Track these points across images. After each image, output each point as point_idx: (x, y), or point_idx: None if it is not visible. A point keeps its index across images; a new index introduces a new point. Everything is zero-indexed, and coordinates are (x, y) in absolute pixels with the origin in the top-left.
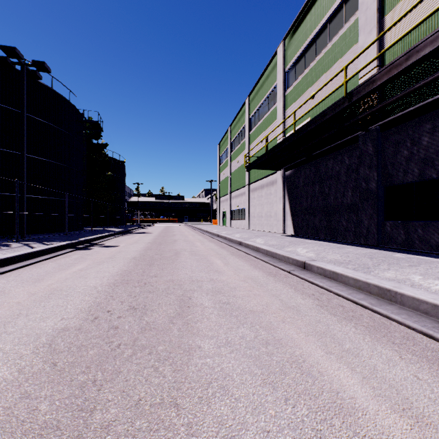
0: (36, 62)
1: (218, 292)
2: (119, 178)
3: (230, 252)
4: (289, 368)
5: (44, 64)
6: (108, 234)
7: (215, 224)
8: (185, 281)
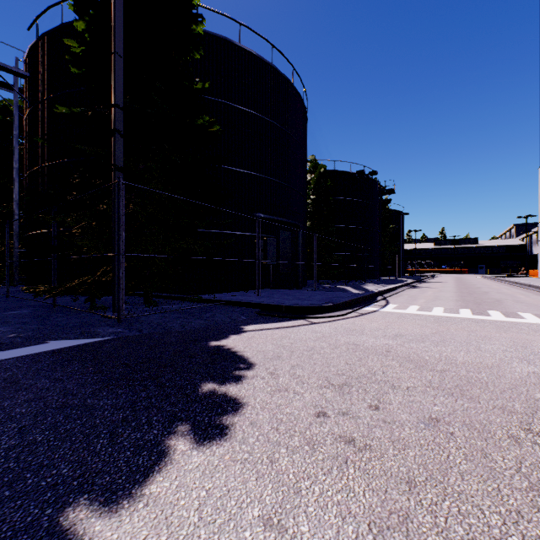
0: (371, 172)
1: (516, 301)
2: (399, 228)
3: (535, 294)
4: (535, 307)
5: (376, 172)
6: (413, 281)
7: (533, 276)
8: (497, 298)
